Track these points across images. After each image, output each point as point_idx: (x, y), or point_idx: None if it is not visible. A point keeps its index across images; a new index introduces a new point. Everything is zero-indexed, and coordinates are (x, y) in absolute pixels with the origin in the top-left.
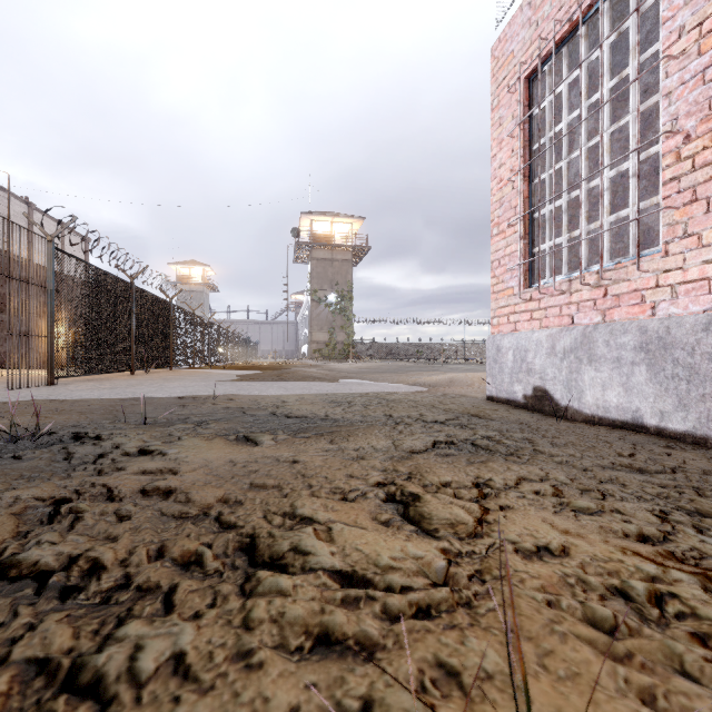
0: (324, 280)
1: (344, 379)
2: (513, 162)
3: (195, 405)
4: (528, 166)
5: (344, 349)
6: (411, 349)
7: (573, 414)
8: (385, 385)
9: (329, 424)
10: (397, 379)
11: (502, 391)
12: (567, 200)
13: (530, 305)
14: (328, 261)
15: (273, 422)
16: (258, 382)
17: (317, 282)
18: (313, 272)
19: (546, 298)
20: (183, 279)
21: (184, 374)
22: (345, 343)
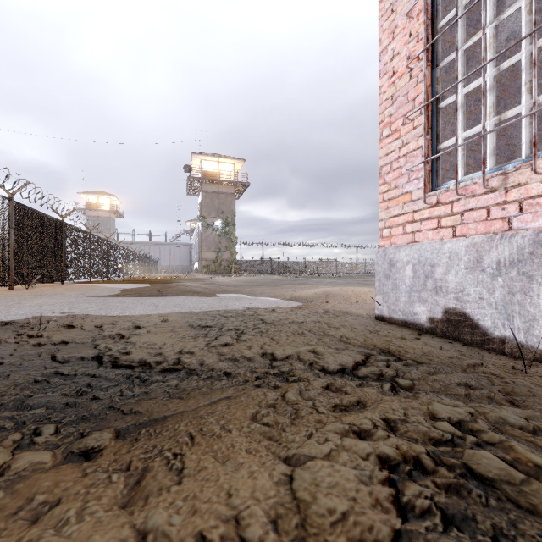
0: (211, 209)
1: (223, 293)
2: (411, 48)
3: (2, 339)
4: (432, 48)
5: (228, 266)
6: (281, 266)
7: (516, 349)
8: (262, 300)
9: (172, 388)
10: (274, 293)
11: (397, 311)
12: (494, 75)
13: (436, 210)
14: (215, 194)
15: (70, 387)
16: (134, 297)
17: (206, 210)
18: (202, 202)
19: (463, 200)
20: (91, 206)
21: (68, 288)
22: (229, 260)
